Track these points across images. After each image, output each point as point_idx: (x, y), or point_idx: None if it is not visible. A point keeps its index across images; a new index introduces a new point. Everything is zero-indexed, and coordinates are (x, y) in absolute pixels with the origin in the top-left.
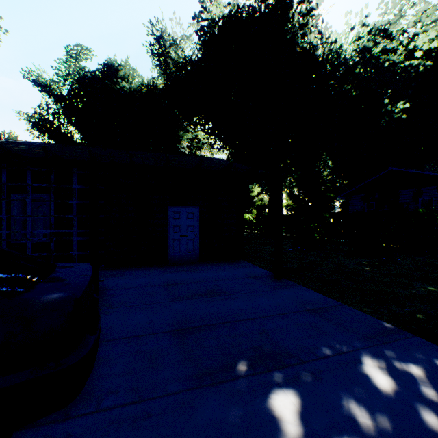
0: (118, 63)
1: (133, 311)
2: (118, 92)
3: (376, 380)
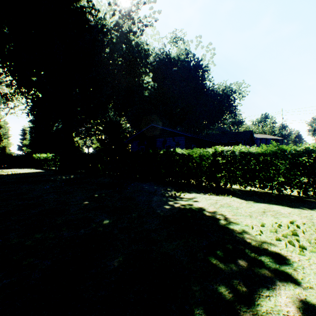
0: None
1: None
2: None
3: None
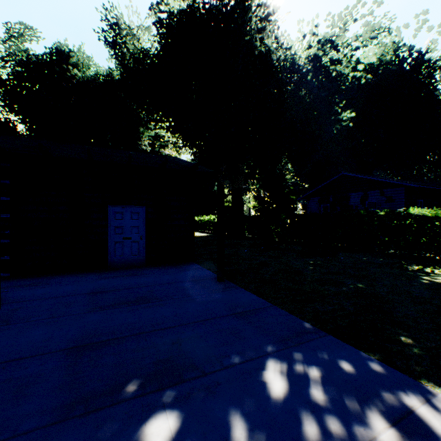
0: (69, 49)
1: (32, 327)
2: (69, 80)
3: (272, 389)
